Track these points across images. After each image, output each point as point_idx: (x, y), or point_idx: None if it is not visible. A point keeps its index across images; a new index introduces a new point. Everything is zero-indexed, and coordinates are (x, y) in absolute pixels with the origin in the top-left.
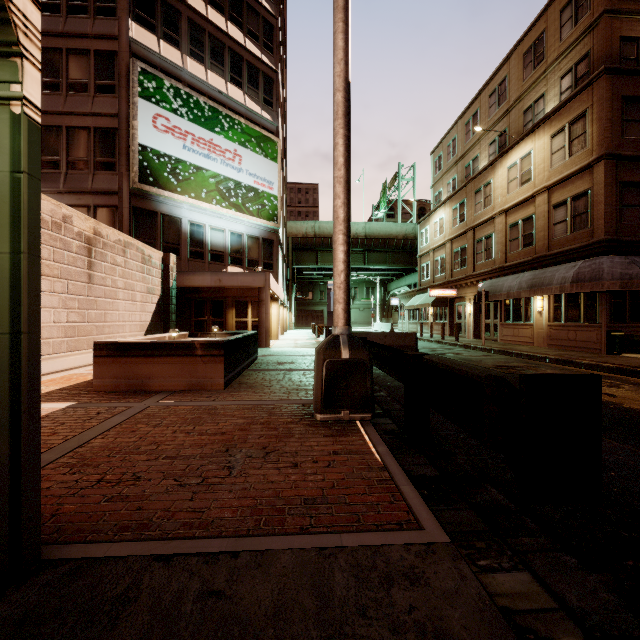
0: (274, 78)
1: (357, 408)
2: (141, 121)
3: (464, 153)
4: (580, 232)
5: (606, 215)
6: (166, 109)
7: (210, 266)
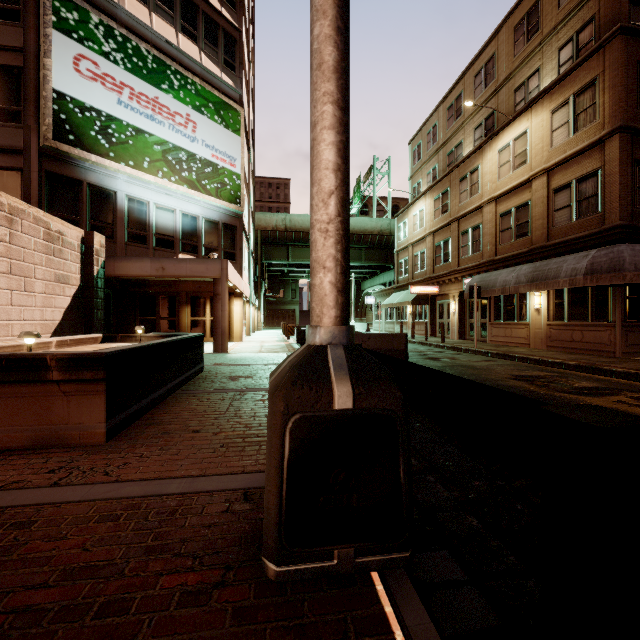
0: (237, 38)
1: (374, 540)
2: (56, 60)
3: (446, 140)
4: (587, 218)
5: (621, 197)
6: (93, 50)
7: (155, 253)
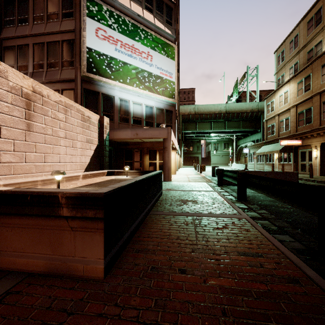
0: (173, 7)
1: None
2: (88, 32)
3: (306, 43)
4: None
5: None
6: (104, 24)
7: (132, 127)
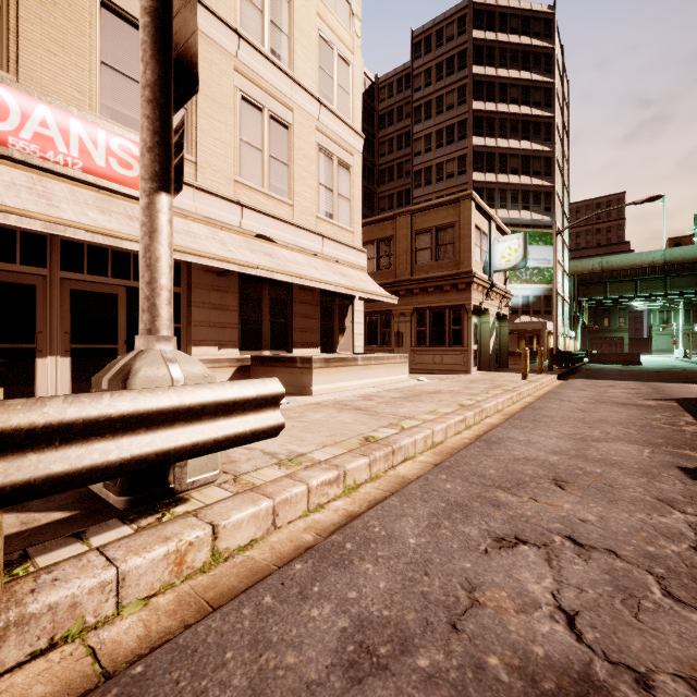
0: (552, 191)
1: (557, 365)
2: None
3: None
4: None
5: None
6: None
7: (510, 317)
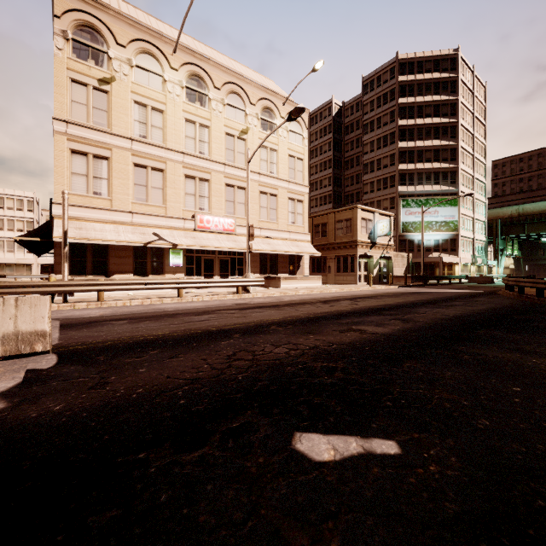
0: (456, 170)
1: (422, 282)
2: (401, 215)
3: None
4: None
5: None
6: (409, 208)
7: (425, 253)
